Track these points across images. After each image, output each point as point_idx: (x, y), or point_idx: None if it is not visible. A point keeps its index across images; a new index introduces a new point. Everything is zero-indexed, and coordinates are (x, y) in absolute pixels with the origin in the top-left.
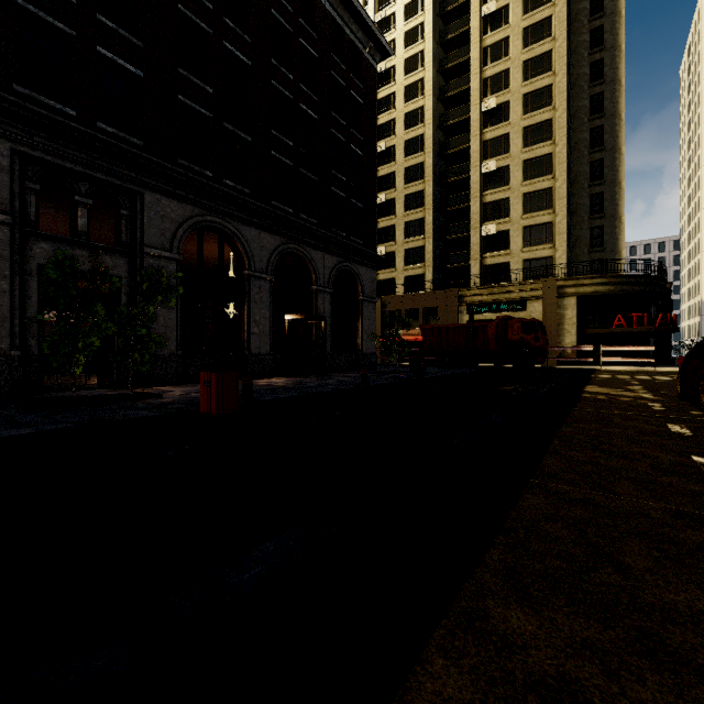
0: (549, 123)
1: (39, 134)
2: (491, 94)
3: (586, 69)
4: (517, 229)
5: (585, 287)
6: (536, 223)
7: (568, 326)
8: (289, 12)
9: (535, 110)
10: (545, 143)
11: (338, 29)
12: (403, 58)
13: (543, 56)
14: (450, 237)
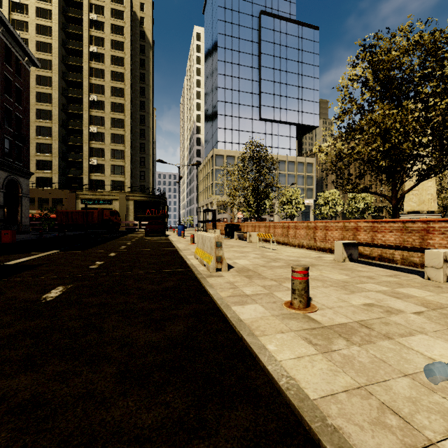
0: (123, 121)
1: None
2: (95, 92)
3: (139, 102)
4: (108, 165)
5: (137, 197)
6: (117, 164)
7: (130, 213)
8: None
9: (117, 112)
10: (121, 129)
11: (7, 47)
12: (35, 39)
13: (120, 89)
14: (70, 159)
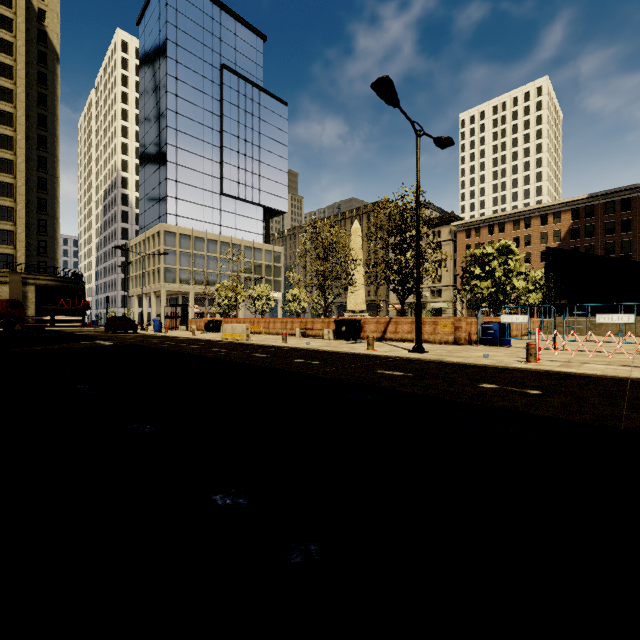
0: (11, 162)
1: None
2: None
3: (36, 136)
4: None
5: (41, 281)
6: None
7: (29, 303)
8: None
9: None
10: (7, 175)
11: None
12: None
13: (6, 113)
14: None
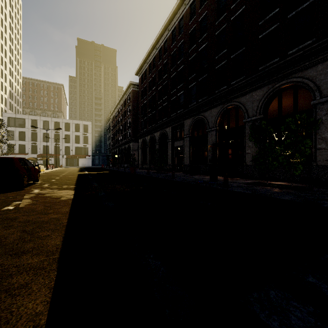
0: None
1: (172, 122)
2: None
3: None
4: None
5: None
6: None
7: None
8: None
9: None
10: None
11: None
12: None
13: None
14: None
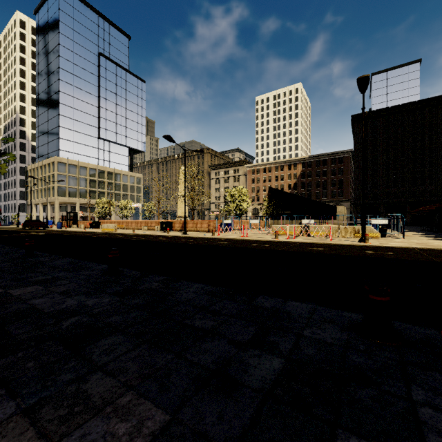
0: None
1: None
2: None
3: None
4: None
5: None
6: None
7: None
8: None
9: None
10: None
11: None
12: None
13: None
14: None
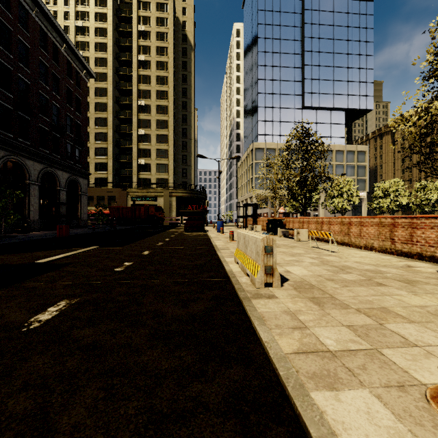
0: (167, 122)
1: None
2: (142, 98)
3: (181, 103)
4: (154, 164)
5: (179, 193)
6: (162, 163)
7: (173, 208)
8: (47, 57)
9: (161, 114)
10: (165, 130)
11: (69, 63)
12: (94, 56)
13: (165, 92)
14: (122, 160)
